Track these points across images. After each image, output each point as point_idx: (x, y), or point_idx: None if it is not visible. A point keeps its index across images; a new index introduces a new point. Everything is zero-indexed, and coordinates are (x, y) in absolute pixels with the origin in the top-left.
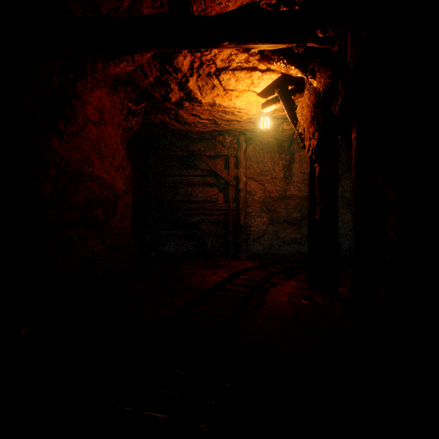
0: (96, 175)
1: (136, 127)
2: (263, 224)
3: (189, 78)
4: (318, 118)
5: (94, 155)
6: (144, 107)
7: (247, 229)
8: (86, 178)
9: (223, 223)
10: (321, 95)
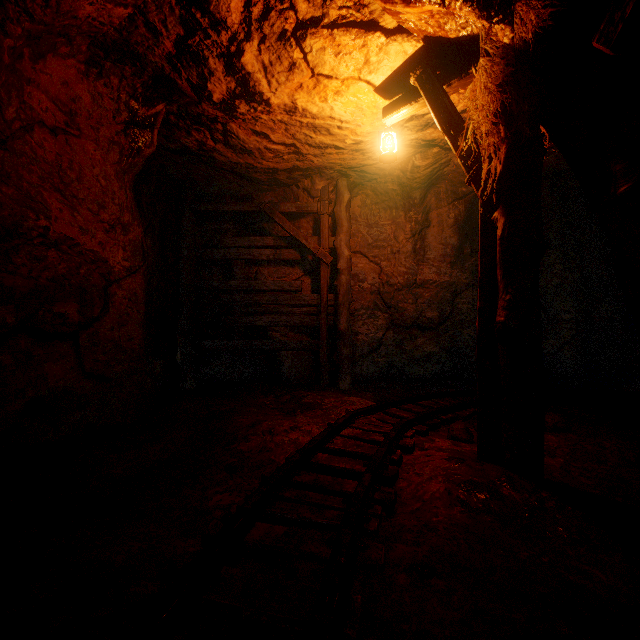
0: (58, 235)
1: (149, 149)
2: (378, 330)
3: (244, 45)
4: (520, 102)
5: (51, 194)
6: (163, 112)
7: (352, 338)
8: (31, 240)
9: (310, 329)
10: (531, 47)
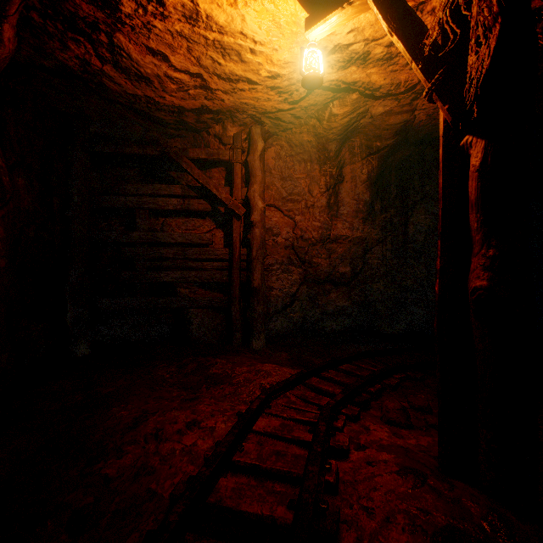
0: None
1: None
2: (292, 285)
3: None
4: None
5: None
6: (15, 0)
7: (266, 293)
8: None
9: (222, 284)
10: None
